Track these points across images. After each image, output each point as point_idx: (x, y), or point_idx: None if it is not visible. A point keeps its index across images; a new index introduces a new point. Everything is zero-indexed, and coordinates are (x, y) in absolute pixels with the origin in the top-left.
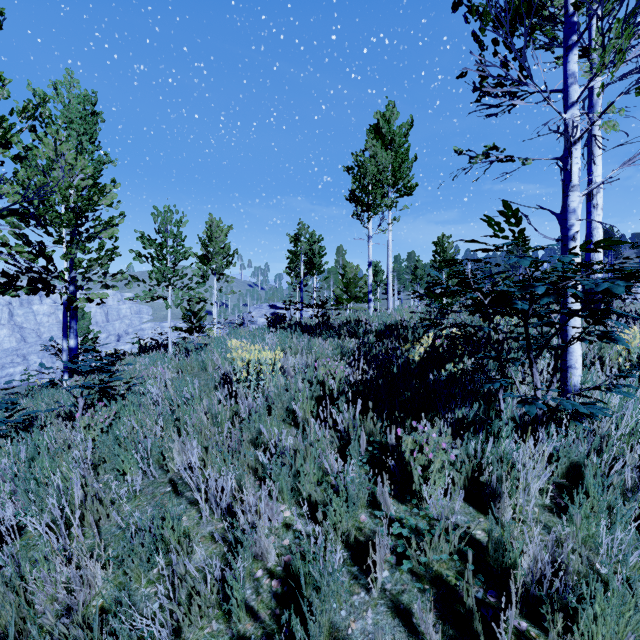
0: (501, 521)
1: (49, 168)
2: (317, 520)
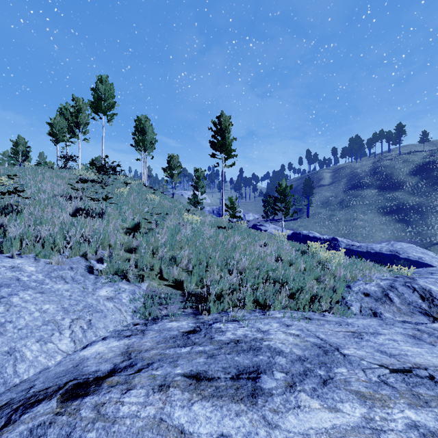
0: None
1: None
2: None
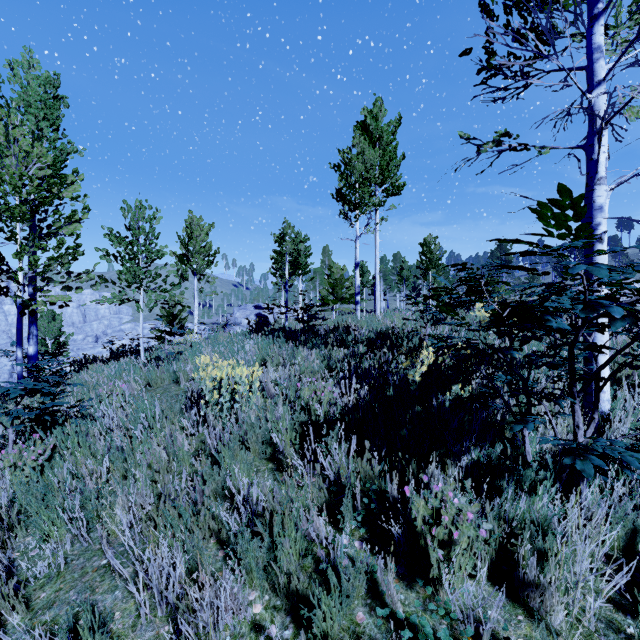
0: (547, 621)
1: (0, 155)
2: (298, 619)
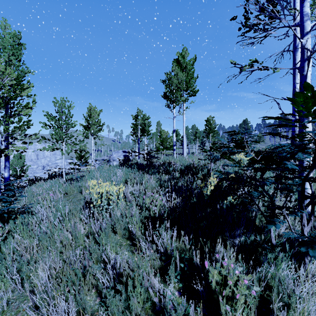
0: None
1: None
2: None
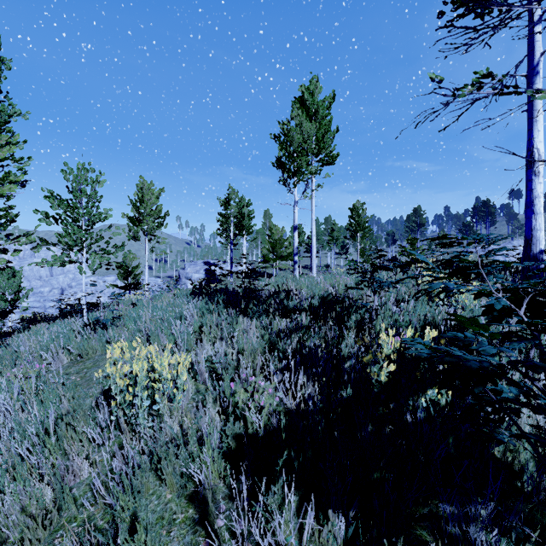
0: None
1: None
2: None
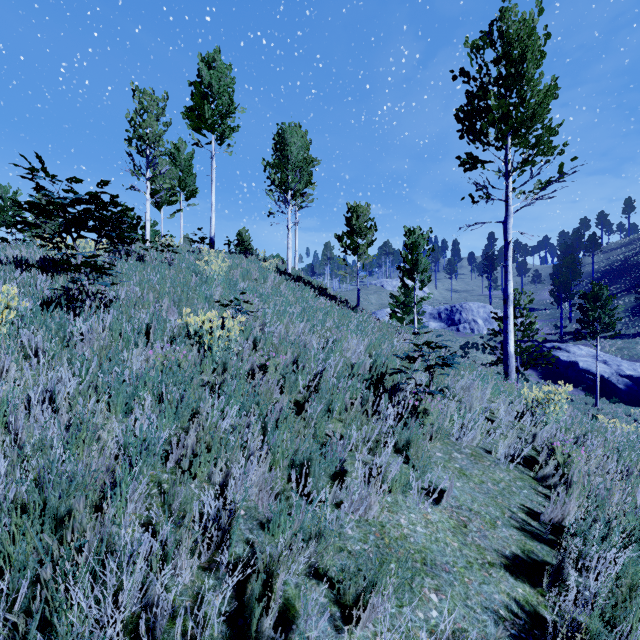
0: None
1: None
2: None
